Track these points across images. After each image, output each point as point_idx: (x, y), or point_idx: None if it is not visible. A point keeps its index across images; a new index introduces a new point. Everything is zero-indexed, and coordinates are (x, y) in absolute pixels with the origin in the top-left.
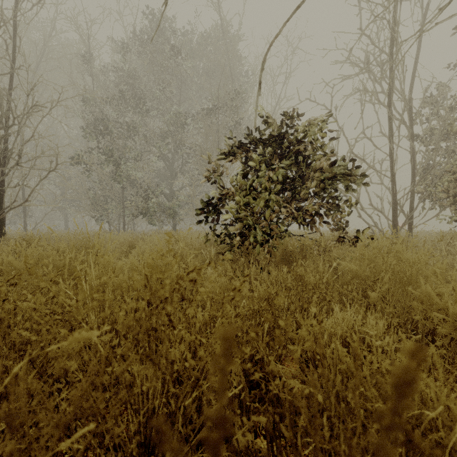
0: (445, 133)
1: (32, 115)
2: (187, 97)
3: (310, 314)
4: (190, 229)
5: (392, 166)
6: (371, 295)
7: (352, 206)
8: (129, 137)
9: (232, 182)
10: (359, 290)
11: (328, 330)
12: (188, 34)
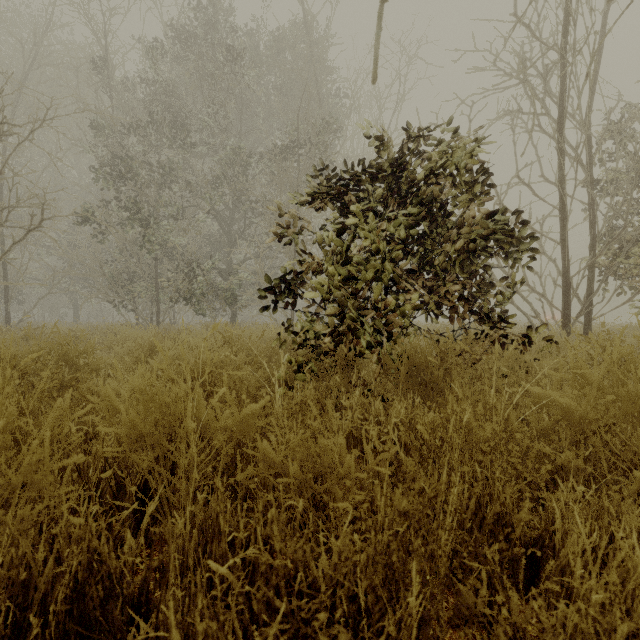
0: (639, 176)
1: (2, 141)
2: (252, 128)
3: (492, 512)
4: (216, 326)
5: (563, 226)
6: (637, 477)
7: (515, 284)
8: (164, 184)
9: (318, 241)
10: (572, 446)
11: (613, 634)
12: (253, 34)
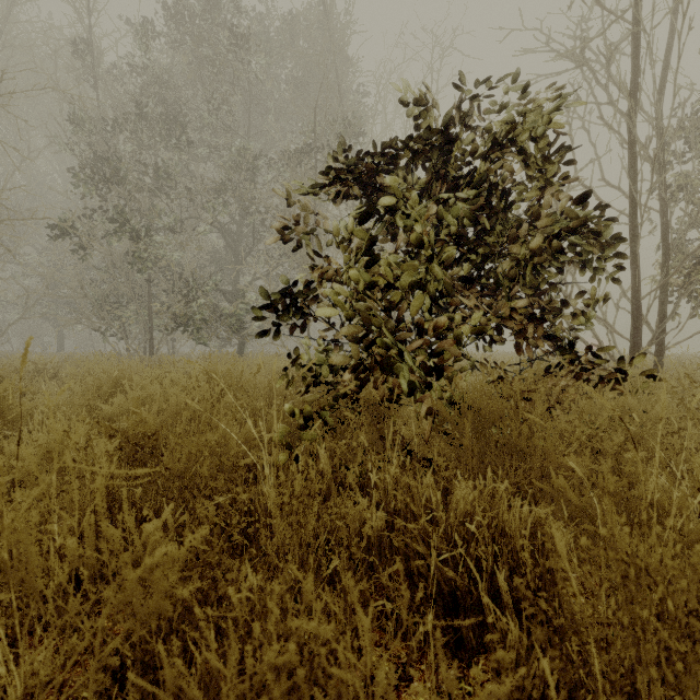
0: None
1: None
2: (263, 129)
3: None
4: None
5: (634, 235)
6: None
7: (597, 301)
8: (157, 189)
9: (335, 233)
10: None
11: None
12: (263, 17)
